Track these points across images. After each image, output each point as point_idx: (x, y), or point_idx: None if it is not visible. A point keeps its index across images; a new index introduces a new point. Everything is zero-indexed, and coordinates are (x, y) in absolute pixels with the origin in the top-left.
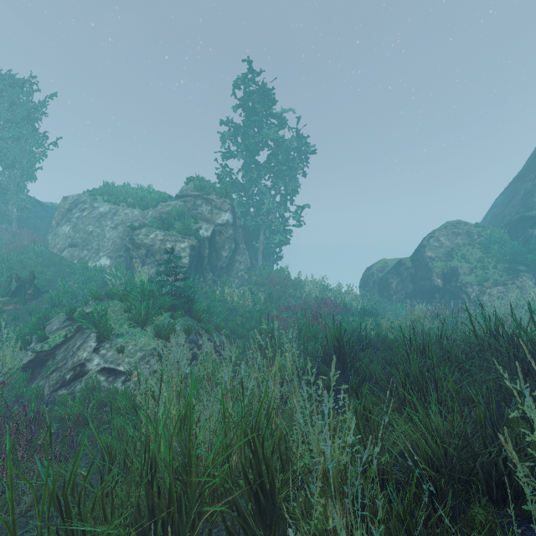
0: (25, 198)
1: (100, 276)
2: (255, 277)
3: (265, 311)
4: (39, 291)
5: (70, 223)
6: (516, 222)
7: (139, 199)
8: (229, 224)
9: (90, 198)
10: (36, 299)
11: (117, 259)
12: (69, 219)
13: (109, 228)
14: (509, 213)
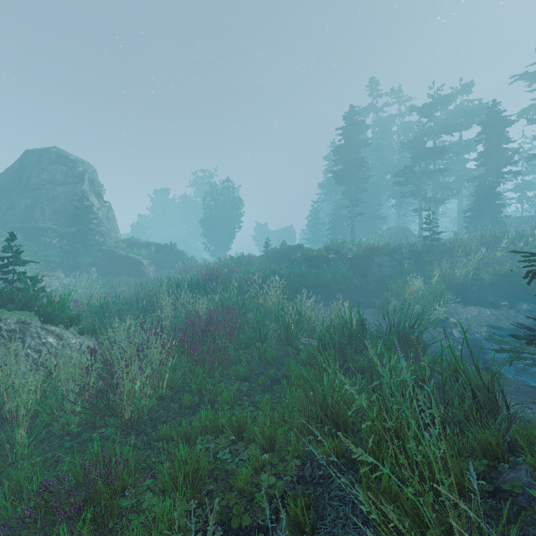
0: None
1: None
2: None
3: None
4: None
5: None
6: (29, 229)
7: None
8: None
9: None
10: None
11: None
12: None
13: None
14: (14, 220)
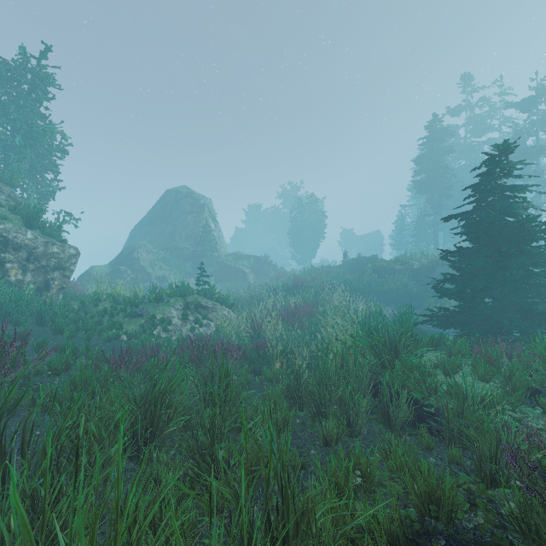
0: None
1: None
2: None
3: None
4: None
5: None
6: (173, 249)
7: None
8: None
9: None
10: None
11: None
12: None
13: None
14: (163, 242)
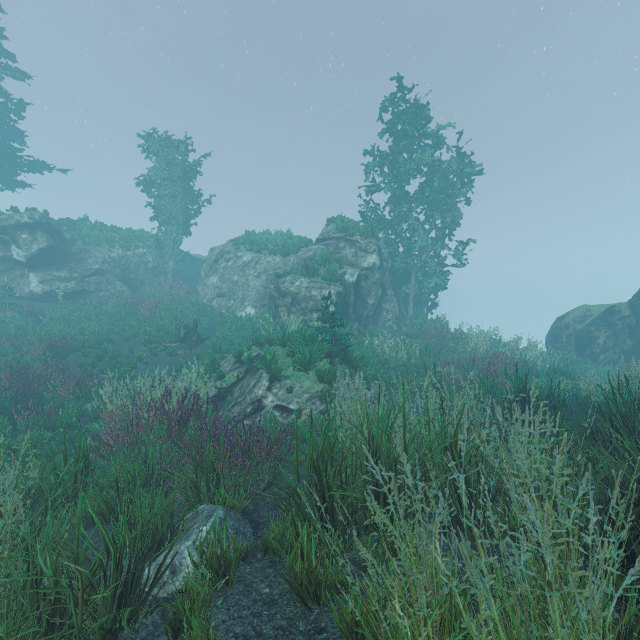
0: (177, 251)
1: (250, 325)
2: (406, 328)
3: (421, 365)
4: (200, 338)
5: (217, 273)
6: None
7: (281, 246)
8: (376, 267)
9: (234, 247)
10: (199, 345)
11: (261, 308)
12: (216, 269)
13: (252, 277)
14: None
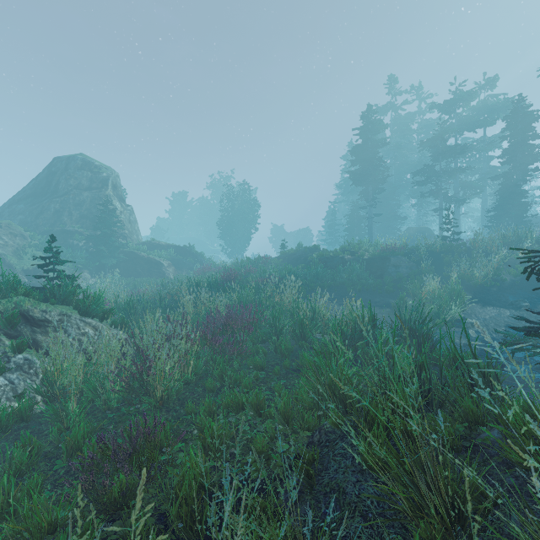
0: None
1: None
2: None
3: None
4: None
5: None
6: (58, 233)
7: None
8: None
9: None
10: None
11: None
12: None
13: None
14: (44, 224)
